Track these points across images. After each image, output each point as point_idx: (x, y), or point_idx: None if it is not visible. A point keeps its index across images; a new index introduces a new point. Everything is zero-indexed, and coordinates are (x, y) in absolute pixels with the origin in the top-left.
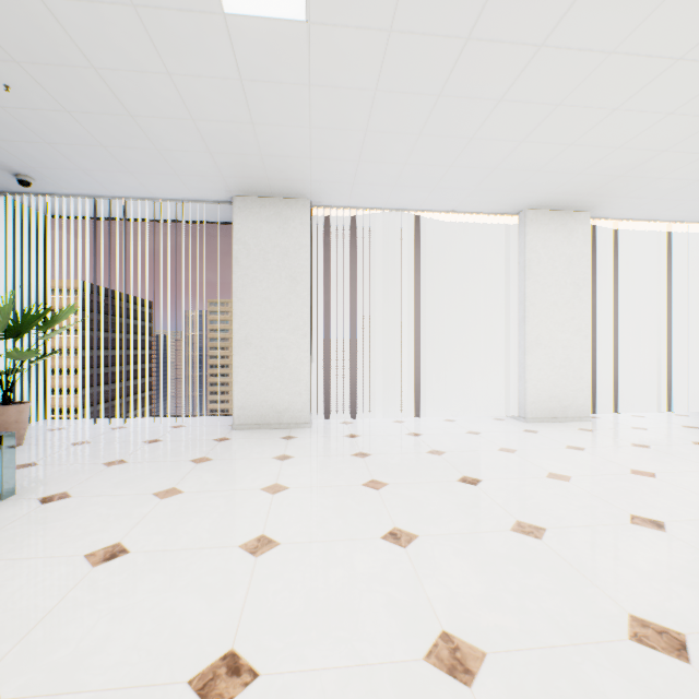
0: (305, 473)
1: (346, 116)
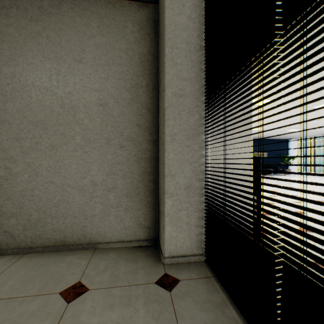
0: (317, 178)
1: (323, 129)
